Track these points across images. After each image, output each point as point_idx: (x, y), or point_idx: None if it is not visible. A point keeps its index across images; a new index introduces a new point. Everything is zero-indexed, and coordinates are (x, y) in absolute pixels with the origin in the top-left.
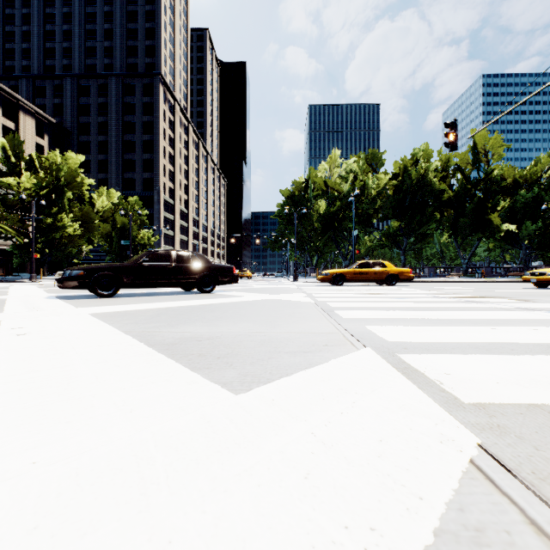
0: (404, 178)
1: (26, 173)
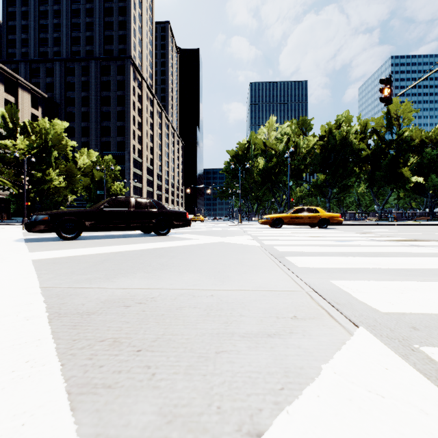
0: (329, 139)
1: (20, 136)
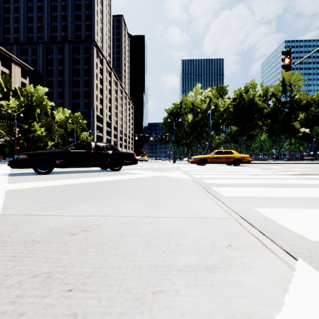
0: (240, 100)
1: (12, 98)
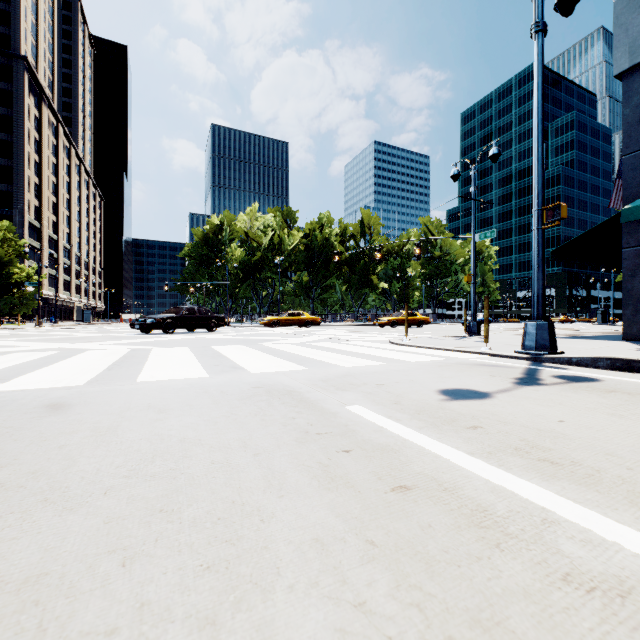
0: (313, 238)
1: None
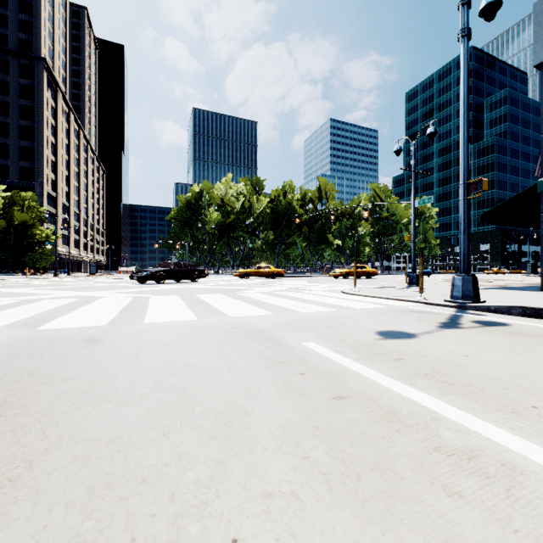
0: (278, 203)
1: None
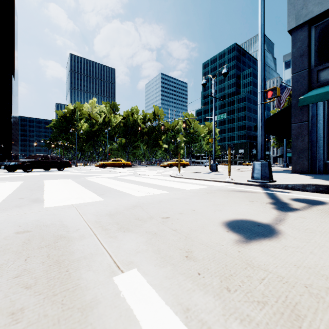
0: (128, 119)
1: None
